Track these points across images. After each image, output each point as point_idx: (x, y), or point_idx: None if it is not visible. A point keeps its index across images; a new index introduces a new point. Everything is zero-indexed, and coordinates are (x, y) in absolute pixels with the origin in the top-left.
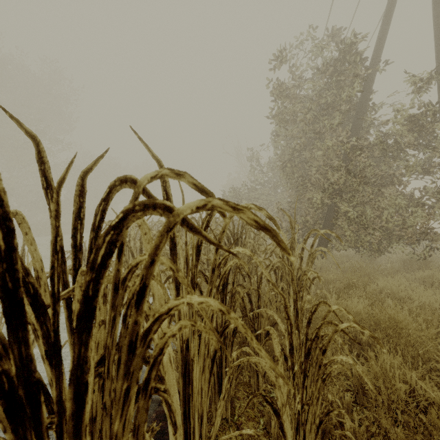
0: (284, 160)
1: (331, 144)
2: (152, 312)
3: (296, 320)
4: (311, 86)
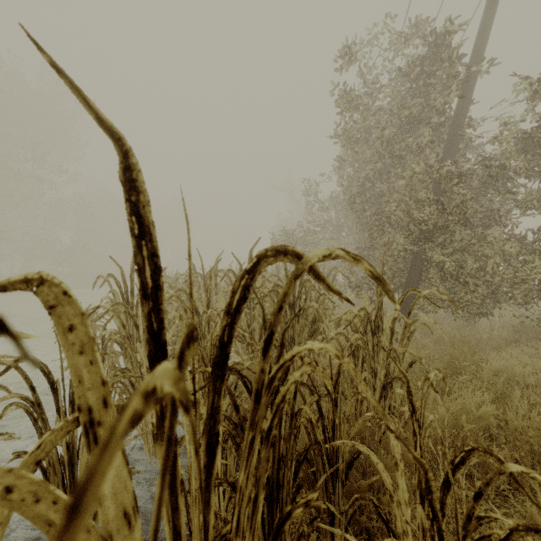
0: (351, 193)
1: (418, 169)
2: (95, 534)
3: (418, 473)
4: (389, 93)
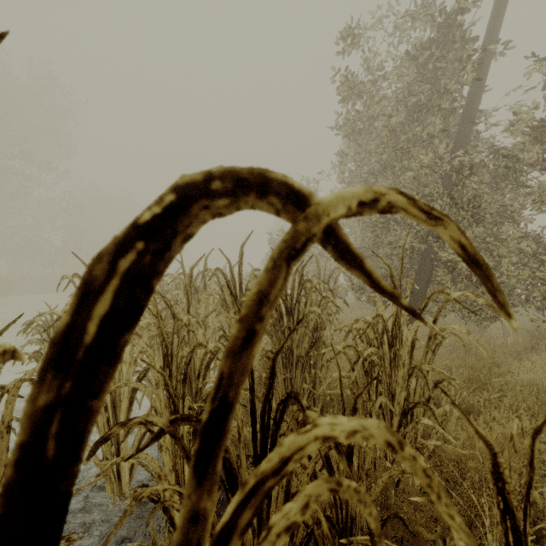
0: None
1: (428, 161)
2: None
3: None
4: (396, 79)
